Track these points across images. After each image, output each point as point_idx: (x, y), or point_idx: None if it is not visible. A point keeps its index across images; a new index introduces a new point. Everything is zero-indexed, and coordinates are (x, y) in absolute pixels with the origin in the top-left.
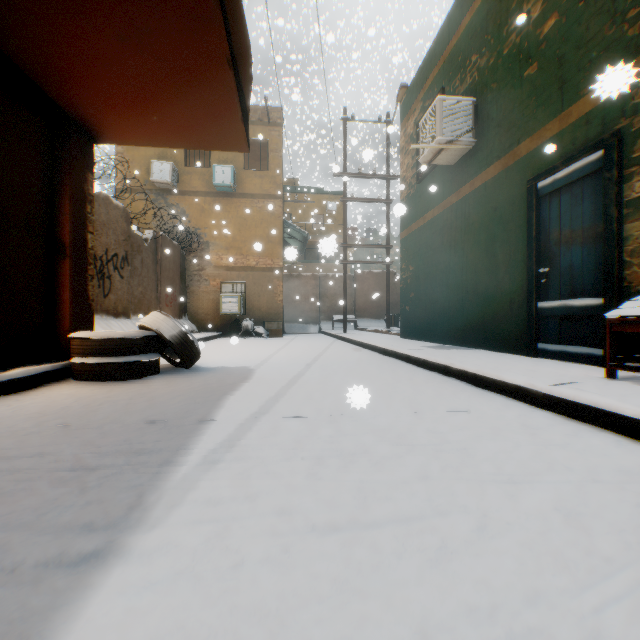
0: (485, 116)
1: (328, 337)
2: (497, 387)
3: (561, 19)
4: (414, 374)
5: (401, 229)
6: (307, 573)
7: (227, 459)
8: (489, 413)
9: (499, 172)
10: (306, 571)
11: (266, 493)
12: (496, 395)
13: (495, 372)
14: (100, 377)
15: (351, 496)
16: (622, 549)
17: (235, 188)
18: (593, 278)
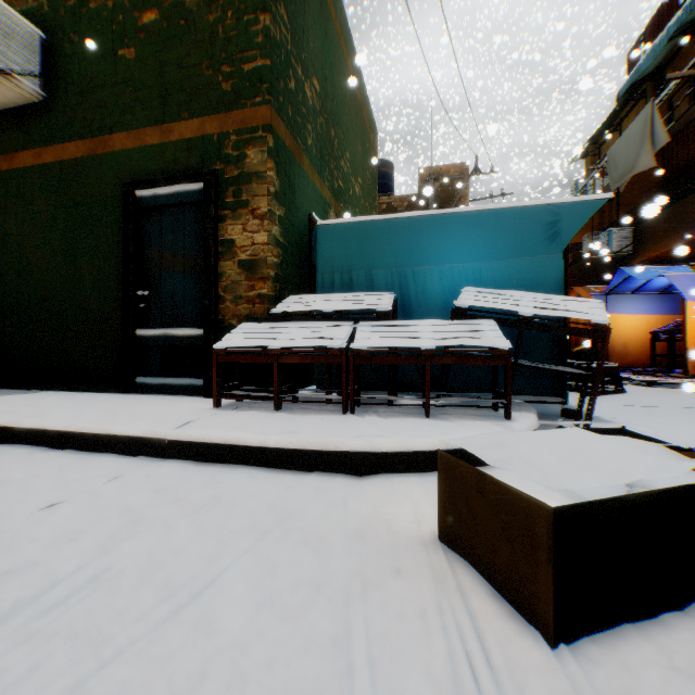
0: (63, 71)
1: None
2: (104, 444)
3: (164, 23)
4: None
5: None
6: None
7: None
8: (107, 489)
9: (86, 157)
10: None
11: None
12: (103, 456)
13: (99, 424)
14: None
15: None
16: (335, 611)
17: None
18: (195, 308)
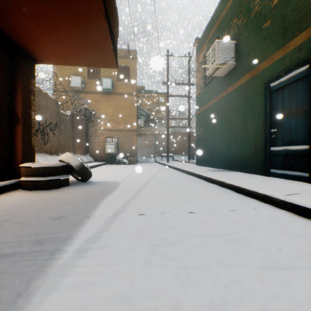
0: (241, 50)
1: (159, 164)
2: (252, 194)
3: None
4: (205, 186)
5: (196, 110)
6: None
7: (94, 247)
8: (251, 211)
9: (248, 79)
10: None
11: (115, 278)
12: (252, 199)
13: (250, 186)
14: (36, 188)
15: (173, 281)
16: None
17: (113, 90)
18: (302, 134)
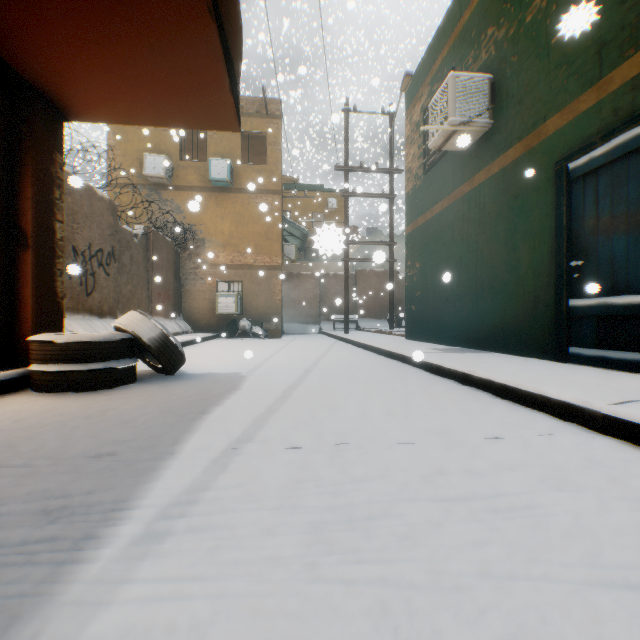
0: (503, 94)
1: (329, 338)
2: (535, 402)
3: None
4: (428, 383)
5: (406, 224)
6: None
7: (180, 529)
8: (537, 441)
9: (520, 155)
10: None
11: (227, 615)
12: (534, 412)
13: (531, 383)
14: (62, 387)
15: (371, 625)
16: None
17: (232, 183)
18: None
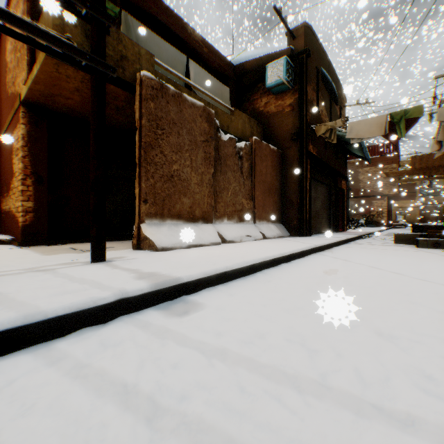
0: None
1: None
2: None
3: None
4: None
5: None
6: None
7: None
8: None
9: None
10: None
11: None
12: None
13: None
14: (397, 228)
15: None
16: None
17: None
18: None
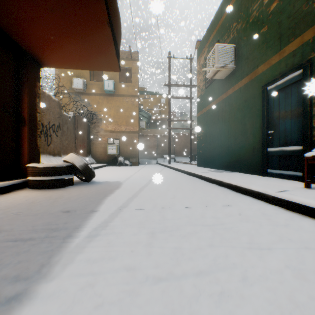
0: (240, 54)
1: (161, 166)
2: (247, 192)
3: (280, 2)
4: (204, 185)
5: (197, 112)
6: (141, 312)
7: (102, 234)
8: (244, 207)
9: (247, 82)
10: (140, 310)
11: (121, 255)
12: (247, 196)
13: (246, 184)
14: (42, 187)
15: (169, 257)
16: None
17: (114, 91)
18: (297, 136)
